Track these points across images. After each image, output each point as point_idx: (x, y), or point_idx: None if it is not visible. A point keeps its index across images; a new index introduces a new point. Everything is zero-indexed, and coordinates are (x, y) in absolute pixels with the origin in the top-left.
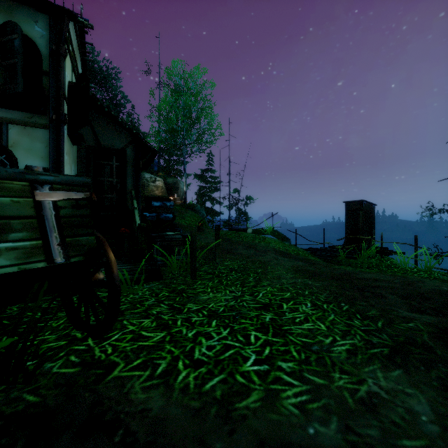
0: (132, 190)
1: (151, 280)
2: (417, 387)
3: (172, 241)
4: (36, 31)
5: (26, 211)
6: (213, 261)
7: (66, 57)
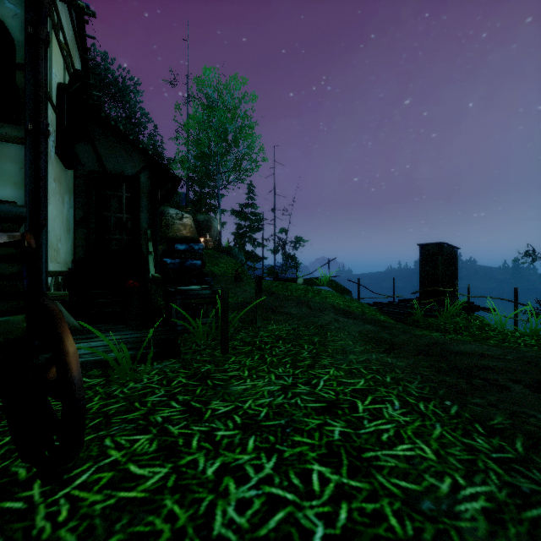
0: (148, 230)
1: (164, 357)
2: None
3: (197, 299)
4: (6, 8)
5: None
6: (253, 324)
7: (48, 44)
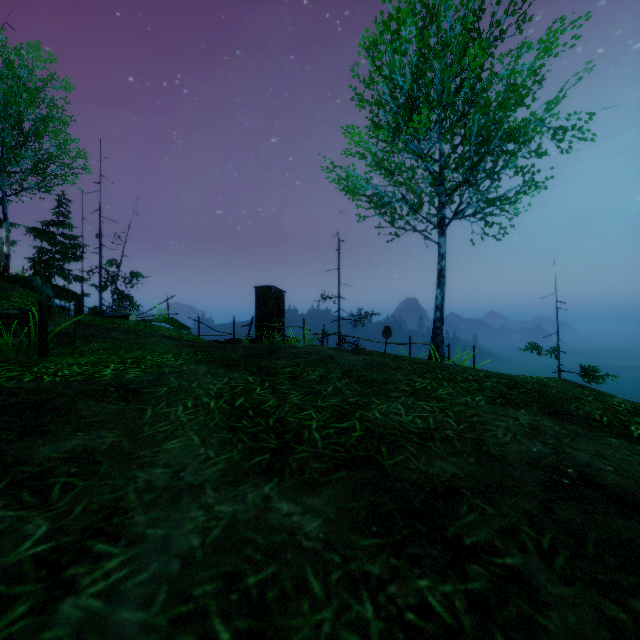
0: None
1: None
2: (209, 366)
3: (2, 318)
4: None
5: None
6: (72, 344)
7: None
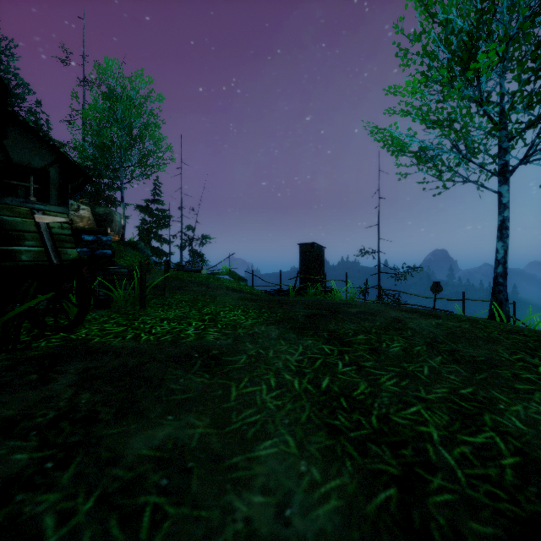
0: None
1: (99, 307)
2: (278, 329)
3: (117, 275)
4: None
5: (32, 228)
6: (163, 296)
7: None
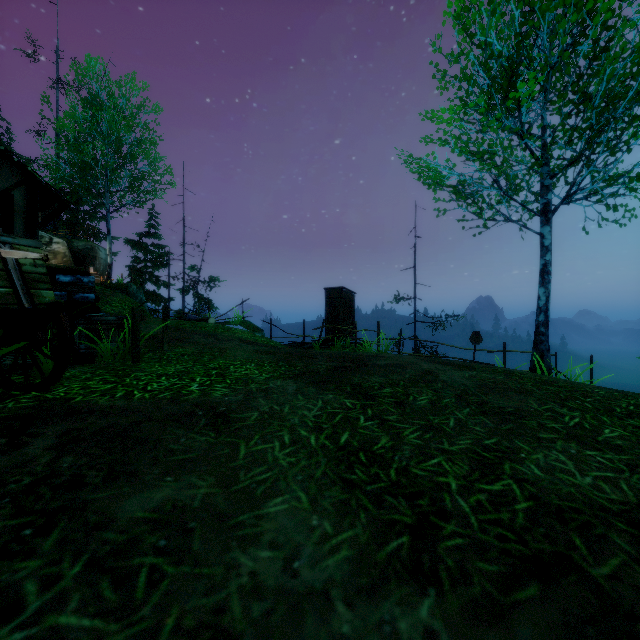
0: None
1: (80, 363)
2: (296, 383)
3: (102, 324)
4: None
5: None
6: (161, 349)
7: None
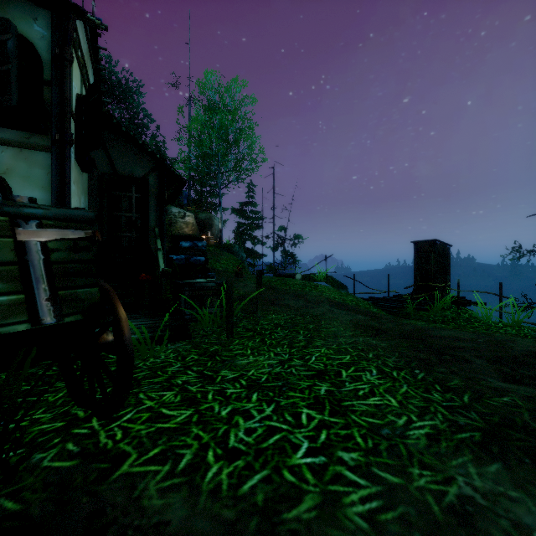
0: (156, 228)
1: (177, 339)
2: (523, 488)
3: (204, 290)
4: (35, 31)
5: (4, 255)
6: (254, 314)
7: (72, 62)
